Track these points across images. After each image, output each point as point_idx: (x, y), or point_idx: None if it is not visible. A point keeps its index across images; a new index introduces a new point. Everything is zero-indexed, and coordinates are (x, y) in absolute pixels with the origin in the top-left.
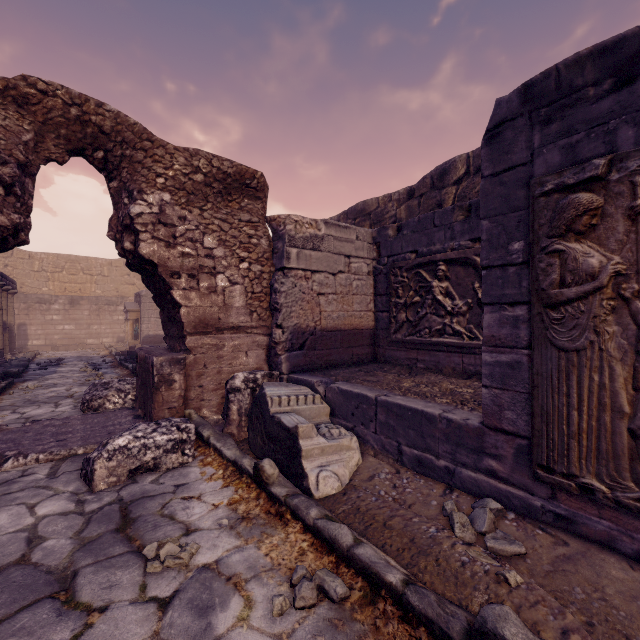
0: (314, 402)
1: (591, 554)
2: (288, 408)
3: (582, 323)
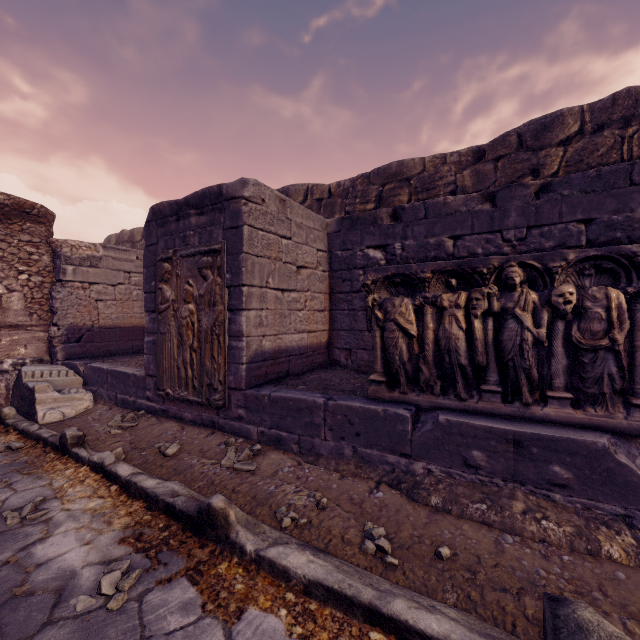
0: (68, 375)
1: (166, 421)
2: (41, 379)
3: (166, 321)
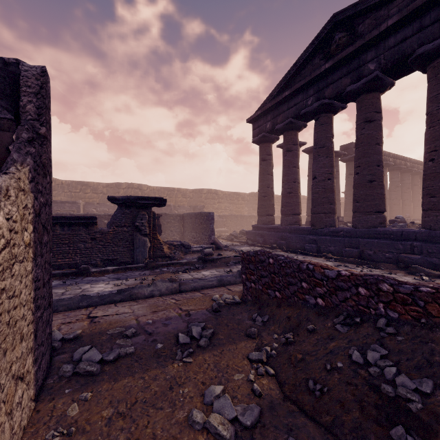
0: None
1: None
2: None
3: None
